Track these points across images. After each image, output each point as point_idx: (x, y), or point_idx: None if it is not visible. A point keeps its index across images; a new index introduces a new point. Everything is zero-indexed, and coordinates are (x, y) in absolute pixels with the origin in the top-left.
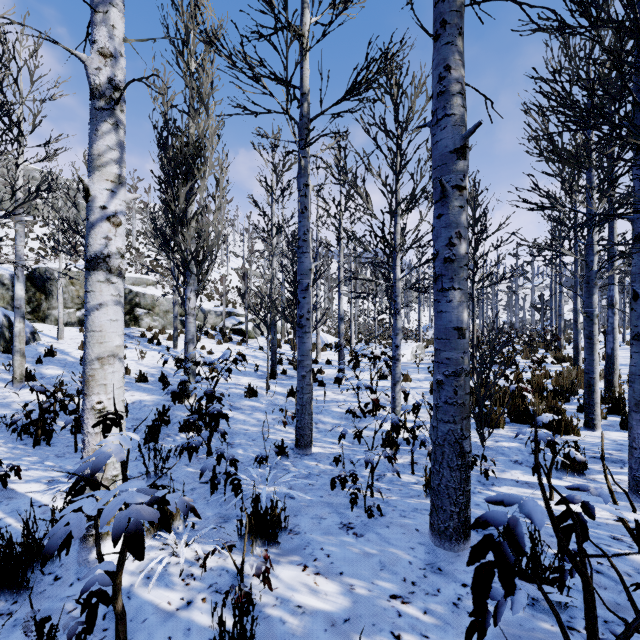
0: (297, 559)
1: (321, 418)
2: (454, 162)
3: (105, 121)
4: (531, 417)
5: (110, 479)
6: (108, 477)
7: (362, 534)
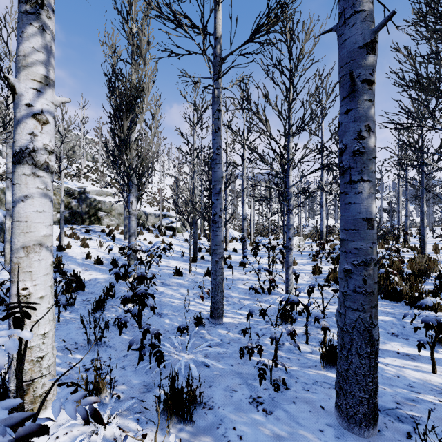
0: (210, 441)
1: (230, 293)
2: (363, 57)
3: (31, 24)
4: (398, 295)
5: (35, 360)
6: (33, 359)
7: (271, 411)
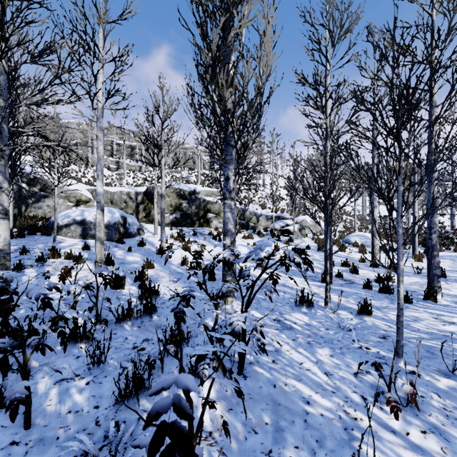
0: None
1: None
2: None
3: None
4: None
5: None
6: None
7: None
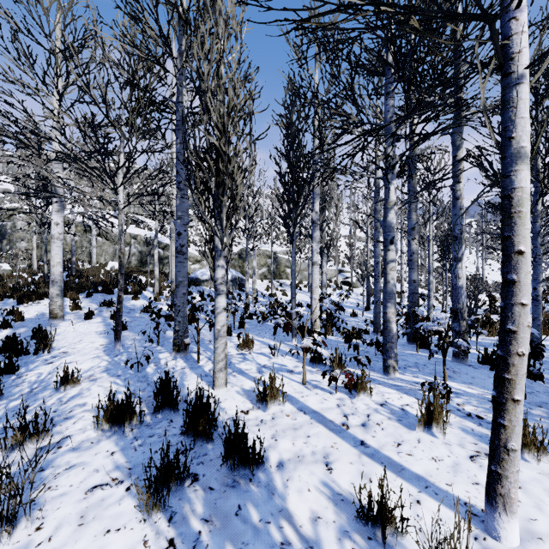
0: None
1: None
2: (411, 232)
3: (316, 229)
4: None
5: (317, 316)
6: (317, 315)
7: None
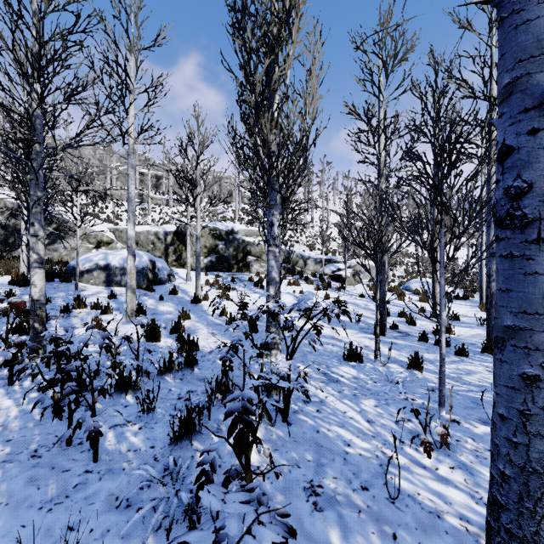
0: None
1: None
2: None
3: None
4: None
5: None
6: None
7: None
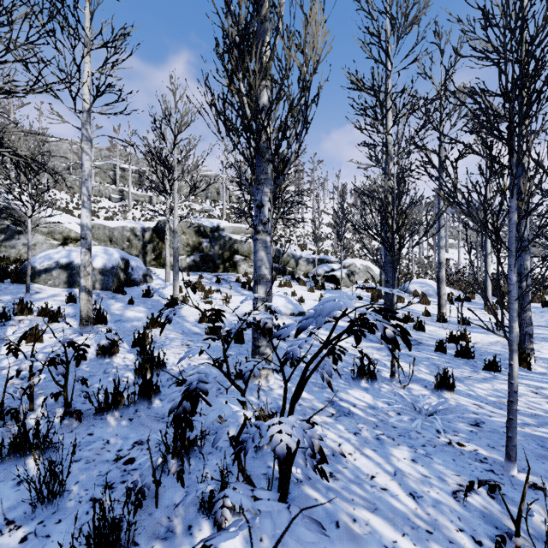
0: None
1: None
2: None
3: None
4: None
5: None
6: None
7: None
